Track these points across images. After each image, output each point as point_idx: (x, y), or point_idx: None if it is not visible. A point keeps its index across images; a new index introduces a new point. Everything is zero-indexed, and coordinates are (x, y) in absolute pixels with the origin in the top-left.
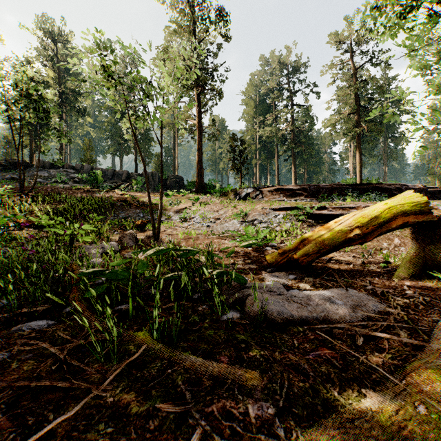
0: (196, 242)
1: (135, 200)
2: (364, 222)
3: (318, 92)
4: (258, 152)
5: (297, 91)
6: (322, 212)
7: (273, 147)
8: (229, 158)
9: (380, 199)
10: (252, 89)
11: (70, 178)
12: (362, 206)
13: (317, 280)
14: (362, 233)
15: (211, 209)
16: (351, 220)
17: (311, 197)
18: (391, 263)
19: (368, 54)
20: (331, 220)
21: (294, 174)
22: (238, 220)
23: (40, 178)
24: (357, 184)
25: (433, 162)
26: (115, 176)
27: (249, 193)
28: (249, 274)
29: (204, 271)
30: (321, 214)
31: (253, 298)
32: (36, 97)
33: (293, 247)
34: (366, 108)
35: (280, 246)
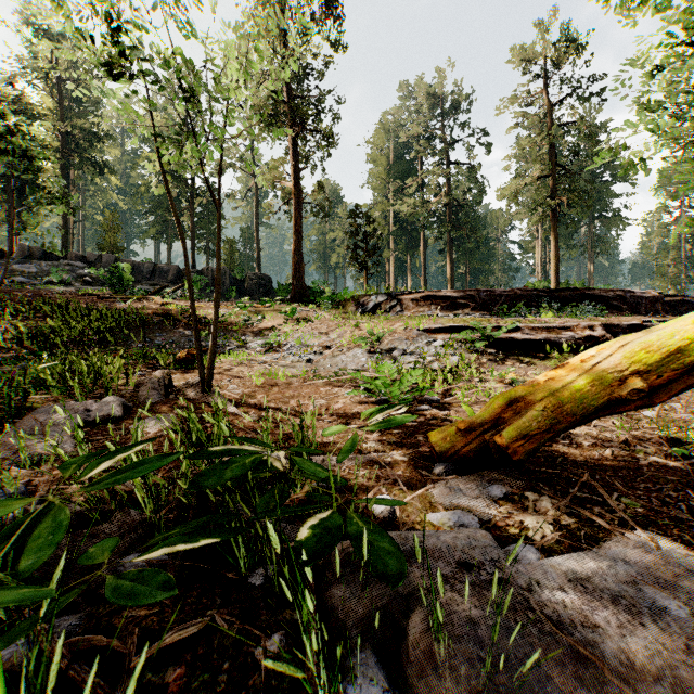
0: (285, 393)
1: (186, 313)
2: (652, 363)
3: (489, 143)
4: (393, 238)
5: (455, 141)
6: (513, 336)
7: (416, 231)
8: (346, 246)
9: (597, 314)
10: (383, 137)
11: (77, 277)
12: (583, 325)
13: (560, 504)
14: (647, 386)
15: (317, 329)
16: (620, 356)
17: (482, 310)
18: (682, 444)
19: (570, 81)
20: (529, 349)
21: (450, 274)
22: (364, 349)
23: (22, 275)
24: (556, 289)
25: (665, 258)
26: (156, 274)
27: (380, 303)
28: (395, 484)
29: (271, 537)
30: (511, 340)
31: (431, 618)
32: (3, 129)
33: (491, 417)
34: (566, 169)
35: (446, 401)
